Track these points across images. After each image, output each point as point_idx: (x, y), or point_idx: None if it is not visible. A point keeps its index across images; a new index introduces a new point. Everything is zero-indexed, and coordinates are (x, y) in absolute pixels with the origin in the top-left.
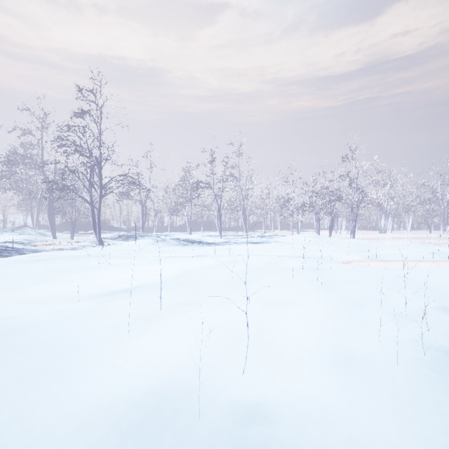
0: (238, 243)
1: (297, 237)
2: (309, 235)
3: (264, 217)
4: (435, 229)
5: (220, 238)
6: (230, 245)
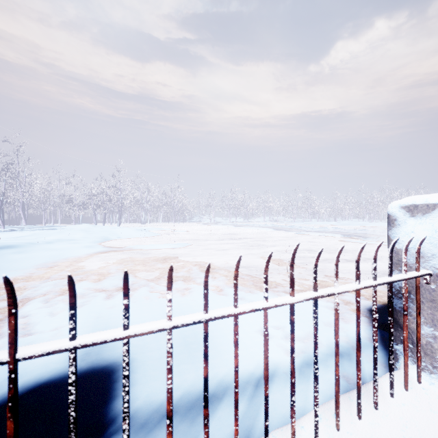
0: (32, 230)
1: (79, 226)
2: (87, 224)
3: (44, 211)
4: (176, 221)
5: (4, 229)
6: (28, 231)
